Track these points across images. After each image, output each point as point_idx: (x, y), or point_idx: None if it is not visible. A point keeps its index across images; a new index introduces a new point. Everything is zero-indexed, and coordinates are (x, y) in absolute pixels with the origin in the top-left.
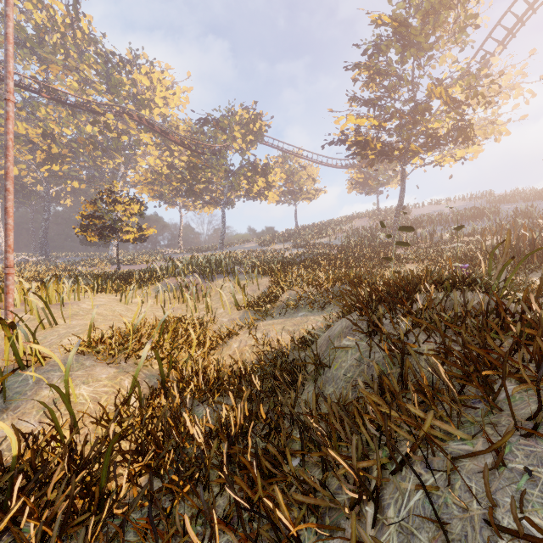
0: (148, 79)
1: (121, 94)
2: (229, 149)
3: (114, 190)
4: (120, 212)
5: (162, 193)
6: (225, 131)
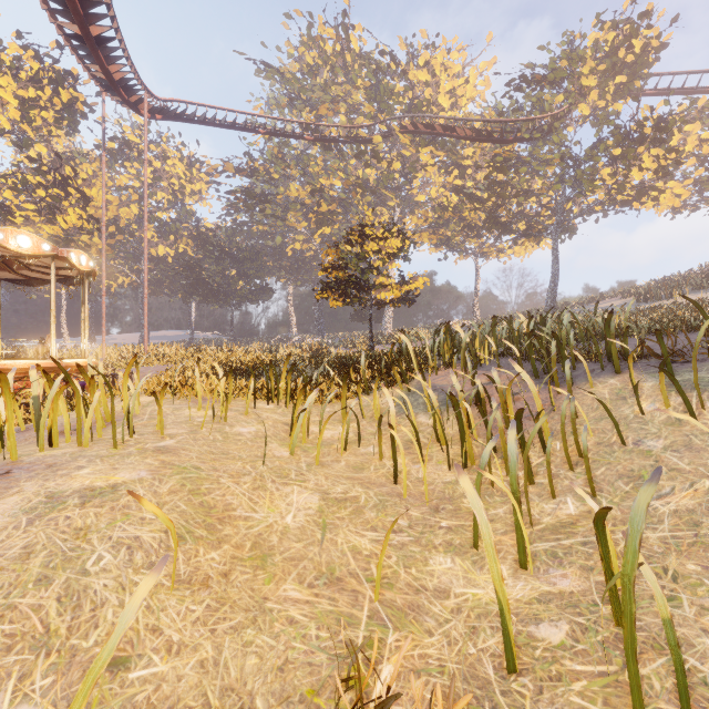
0: (428, 71)
1: (393, 108)
2: (565, 128)
3: (364, 222)
4: (370, 254)
5: (448, 237)
6: (559, 86)
